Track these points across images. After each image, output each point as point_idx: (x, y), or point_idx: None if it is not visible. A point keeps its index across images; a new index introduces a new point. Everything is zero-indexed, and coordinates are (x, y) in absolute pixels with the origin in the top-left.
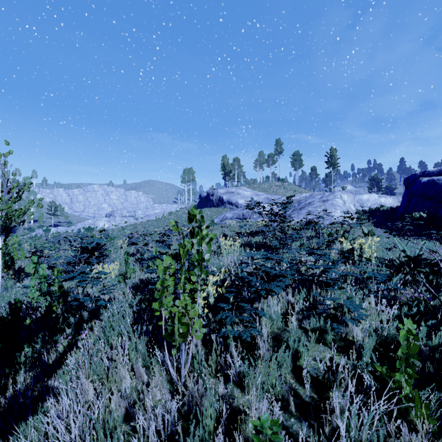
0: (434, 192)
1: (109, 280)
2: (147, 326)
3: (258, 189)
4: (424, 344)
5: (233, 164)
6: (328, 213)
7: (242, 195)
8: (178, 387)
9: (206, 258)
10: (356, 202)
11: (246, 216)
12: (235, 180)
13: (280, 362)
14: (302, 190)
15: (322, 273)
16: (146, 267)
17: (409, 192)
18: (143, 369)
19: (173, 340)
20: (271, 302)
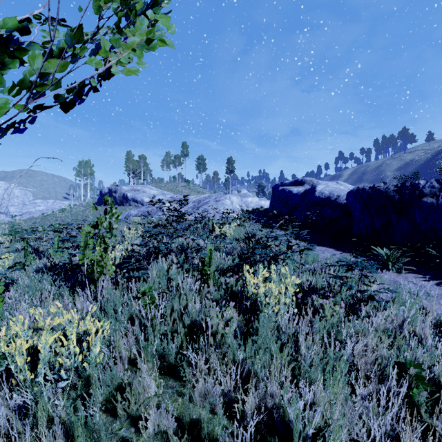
0: (284, 197)
1: (2, 270)
2: (66, 283)
3: (165, 188)
4: (231, 265)
5: (139, 161)
6: (219, 211)
7: (148, 194)
8: (98, 298)
9: (115, 227)
10: (243, 203)
11: (151, 213)
12: (141, 178)
13: (161, 283)
14: (205, 191)
15: (193, 240)
16: (45, 257)
17: (274, 197)
18: (69, 301)
19: (93, 276)
20: (160, 260)
